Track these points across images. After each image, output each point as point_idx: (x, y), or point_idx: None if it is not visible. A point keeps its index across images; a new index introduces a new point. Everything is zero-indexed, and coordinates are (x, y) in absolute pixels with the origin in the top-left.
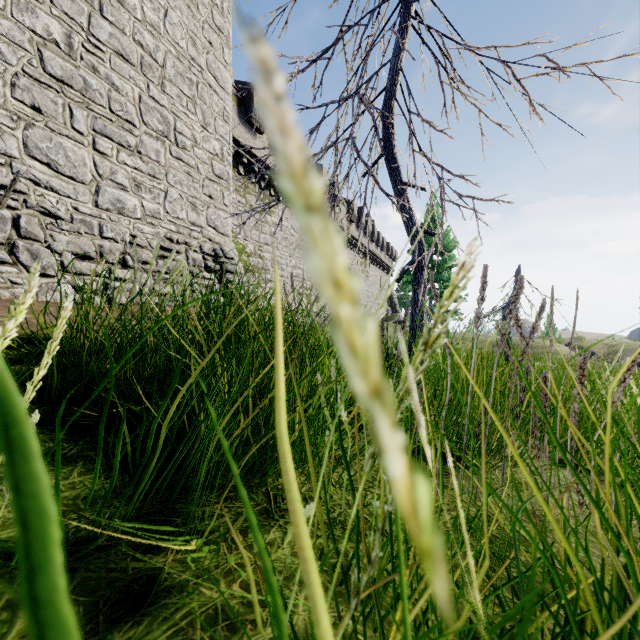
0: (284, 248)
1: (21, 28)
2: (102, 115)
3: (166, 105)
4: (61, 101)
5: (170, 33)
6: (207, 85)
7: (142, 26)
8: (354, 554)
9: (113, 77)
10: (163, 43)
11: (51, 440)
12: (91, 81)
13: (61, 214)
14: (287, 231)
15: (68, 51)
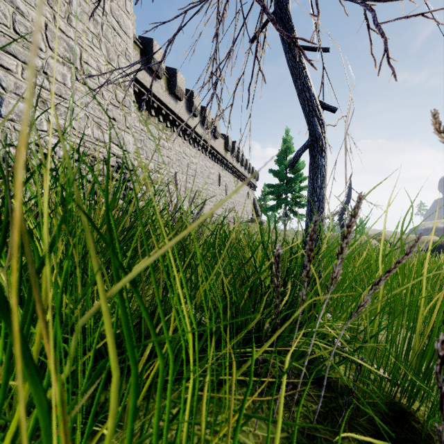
0: (178, 167)
1: None
2: (6, 34)
3: (72, 37)
4: None
5: None
6: (111, 27)
7: None
8: None
9: (18, 2)
10: None
11: None
12: None
13: None
14: (180, 155)
15: None
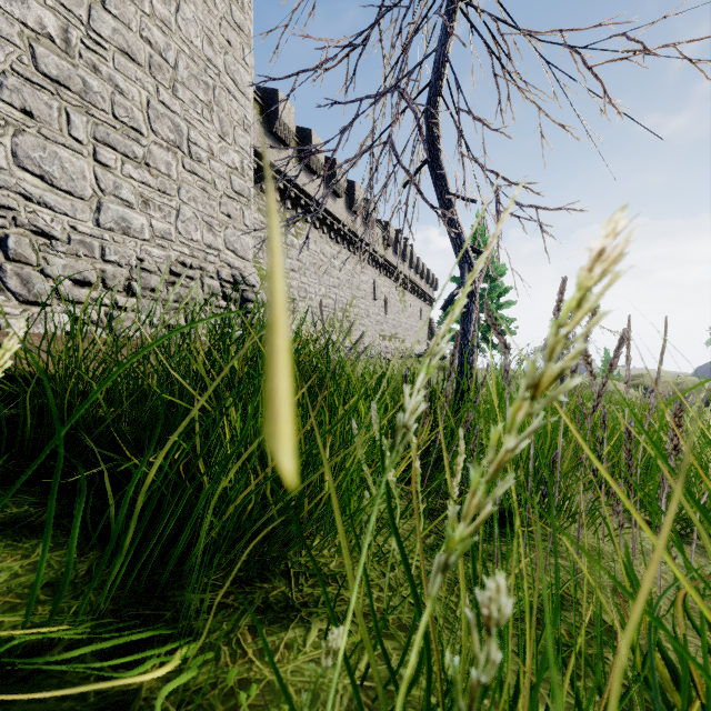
0: (313, 275)
1: (9, 20)
2: (104, 121)
3: (178, 111)
4: (56, 104)
5: (183, 30)
6: (225, 90)
7: (150, 21)
8: (399, 662)
9: (117, 78)
10: (175, 41)
11: (15, 504)
12: (91, 82)
13: (56, 234)
14: (316, 256)
15: (65, 47)
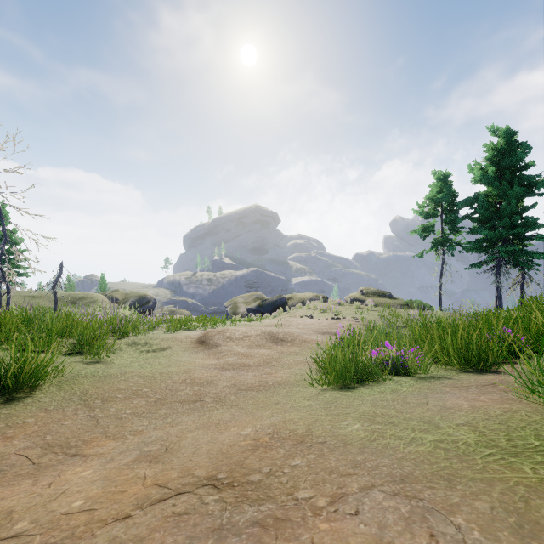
0: None
1: None
2: None
3: None
4: None
5: None
6: None
7: None
8: None
9: None
10: None
11: None
12: None
13: None
14: None
15: None
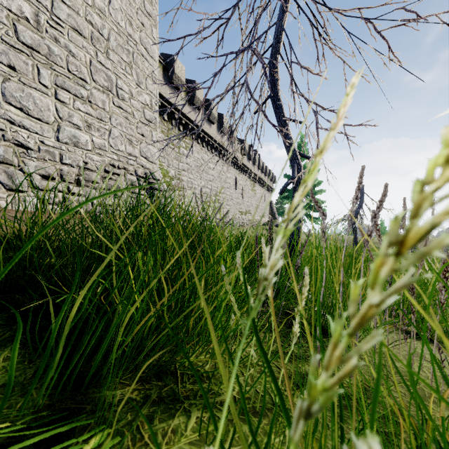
0: (196, 173)
1: (0, 7)
2: (62, 74)
3: (110, 68)
4: (31, 62)
5: (113, 16)
6: (140, 54)
7: (92, 10)
8: None
9: (70, 46)
10: (108, 23)
11: None
12: (54, 48)
13: (31, 146)
14: (198, 161)
15: (36, 26)
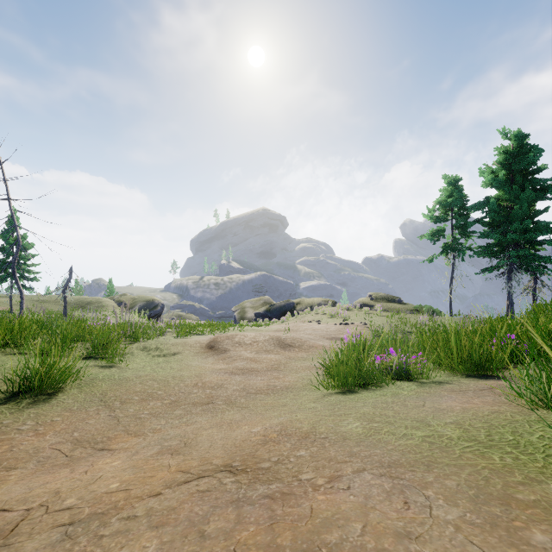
0: None
1: None
2: None
3: None
4: None
5: None
6: None
7: None
8: None
9: None
10: None
11: None
12: None
13: None
14: None
15: None
